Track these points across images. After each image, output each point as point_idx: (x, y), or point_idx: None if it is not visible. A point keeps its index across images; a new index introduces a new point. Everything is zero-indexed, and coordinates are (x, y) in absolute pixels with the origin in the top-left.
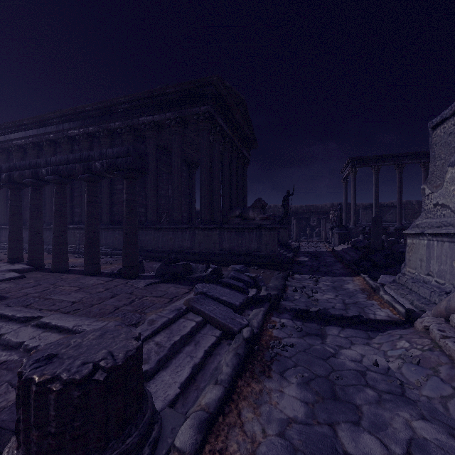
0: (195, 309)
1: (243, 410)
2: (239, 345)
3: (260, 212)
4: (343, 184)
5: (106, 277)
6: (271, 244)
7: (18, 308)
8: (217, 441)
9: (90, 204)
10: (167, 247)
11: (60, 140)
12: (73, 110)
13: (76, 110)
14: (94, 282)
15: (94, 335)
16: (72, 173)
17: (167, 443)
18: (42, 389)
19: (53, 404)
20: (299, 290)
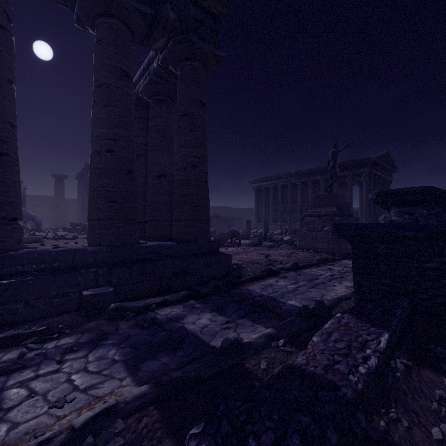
0: None
1: None
2: None
3: None
4: None
5: None
6: None
7: None
8: None
9: None
10: None
11: (287, 185)
12: (296, 173)
13: (298, 173)
14: None
15: None
16: None
17: None
18: None
19: None
20: None
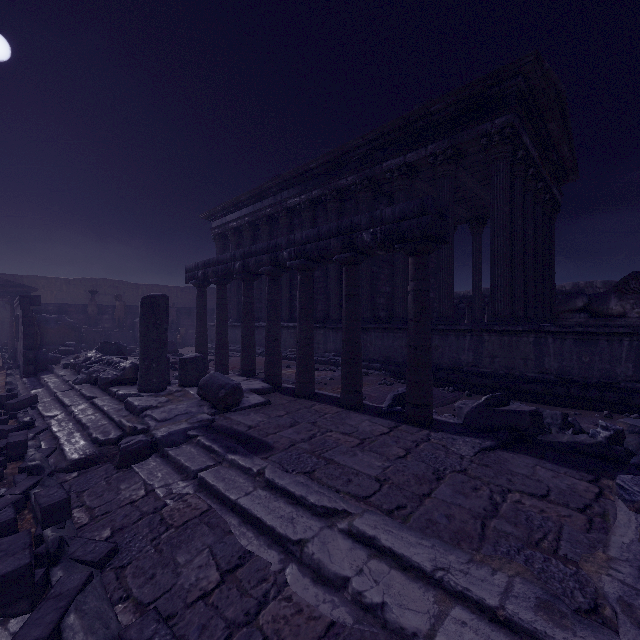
0: None
1: None
2: None
3: None
4: None
5: (381, 418)
6: None
7: (301, 478)
8: None
9: (350, 299)
10: None
11: (277, 214)
12: (294, 172)
13: (297, 171)
14: (372, 428)
15: None
16: (324, 254)
17: None
18: None
19: None
20: None
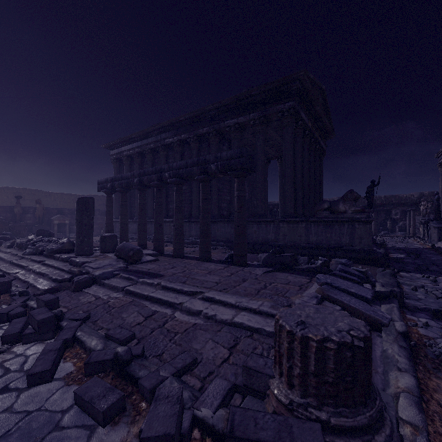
0: (331, 298)
1: (441, 402)
2: (397, 338)
3: (352, 204)
4: (440, 170)
5: (221, 264)
6: (367, 239)
7: (179, 284)
8: (435, 425)
9: (204, 201)
10: (251, 239)
11: (158, 148)
12: (169, 122)
13: (172, 122)
14: (215, 267)
15: (312, 310)
16: (190, 175)
17: (391, 414)
18: (320, 346)
19: (333, 359)
20: (422, 289)
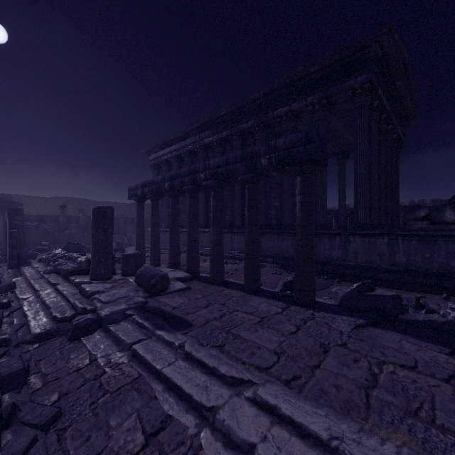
0: None
1: None
2: None
3: None
4: None
5: (275, 300)
6: None
7: (213, 351)
8: None
9: (251, 209)
10: None
11: (197, 150)
12: (209, 118)
13: (211, 118)
14: (268, 309)
15: None
16: (231, 175)
17: None
18: None
19: None
20: None
